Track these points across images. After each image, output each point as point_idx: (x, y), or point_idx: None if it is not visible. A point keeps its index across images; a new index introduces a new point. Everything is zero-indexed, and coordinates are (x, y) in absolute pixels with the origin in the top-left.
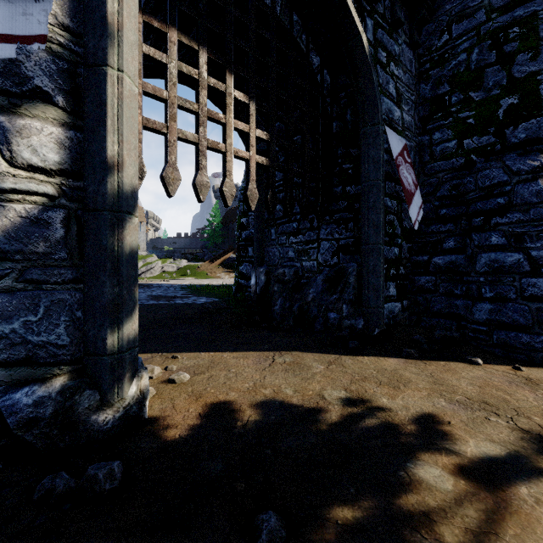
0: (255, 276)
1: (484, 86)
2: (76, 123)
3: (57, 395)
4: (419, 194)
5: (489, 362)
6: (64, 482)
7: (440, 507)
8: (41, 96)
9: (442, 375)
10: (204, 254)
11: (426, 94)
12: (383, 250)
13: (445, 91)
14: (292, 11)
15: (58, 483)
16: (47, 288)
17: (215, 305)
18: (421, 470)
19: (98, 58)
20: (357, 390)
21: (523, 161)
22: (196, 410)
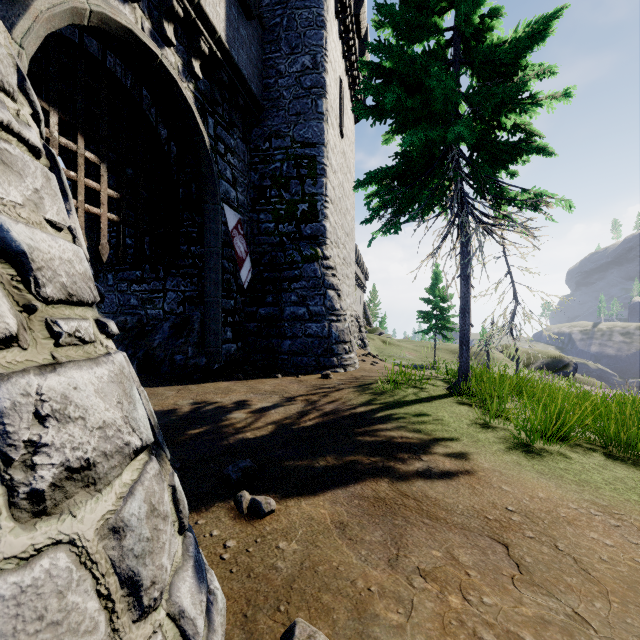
0: None
1: (290, 191)
2: None
3: None
4: (249, 260)
5: (286, 376)
6: None
7: (238, 421)
8: None
9: (256, 385)
10: None
11: (255, 181)
12: (221, 303)
13: (268, 184)
14: (142, 86)
15: None
16: None
17: None
18: (233, 415)
19: None
20: (201, 398)
21: (309, 249)
22: None
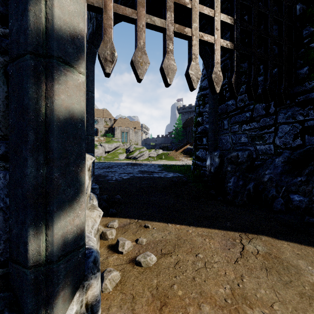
0: (210, 158)
1: None
2: None
3: None
4: None
5: None
6: None
7: None
8: None
9: None
10: (172, 146)
11: None
12: None
13: None
14: None
15: None
16: None
17: (179, 178)
18: None
19: None
20: None
21: None
22: None
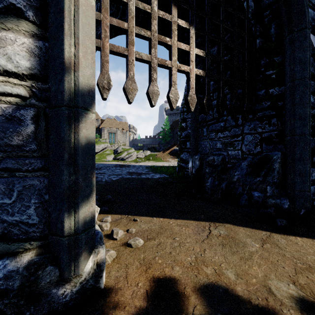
0: (192, 161)
1: None
2: (45, 34)
3: (23, 270)
4: None
5: None
6: None
7: None
8: (15, 12)
9: None
10: (160, 147)
11: None
12: (309, 140)
13: None
14: None
15: None
16: (20, 175)
17: (165, 179)
18: None
19: None
20: (309, 286)
21: None
22: (144, 285)
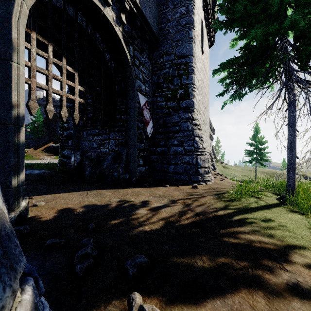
0: (74, 156)
1: (174, 84)
2: None
3: None
4: (151, 122)
5: (171, 186)
6: None
7: (141, 216)
8: None
9: (154, 191)
10: (29, 143)
11: (155, 80)
12: (136, 145)
13: (162, 81)
14: (96, 32)
15: None
16: None
17: (47, 173)
18: (139, 211)
19: (7, 57)
20: (123, 198)
21: (184, 115)
22: (54, 212)
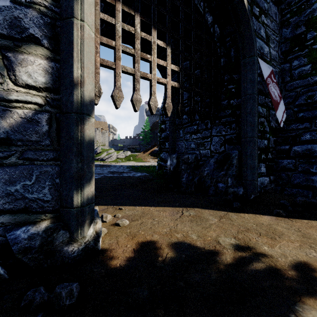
0: (170, 159)
1: None
2: (56, 57)
3: (42, 233)
4: (283, 103)
5: None
6: (41, 295)
7: None
8: (34, 40)
9: (307, 230)
10: (140, 148)
11: (287, 35)
12: (257, 141)
13: (302, 31)
14: None
15: (37, 296)
16: (37, 163)
17: (146, 177)
18: (309, 315)
19: (68, 13)
20: (243, 239)
21: None
22: (131, 246)
